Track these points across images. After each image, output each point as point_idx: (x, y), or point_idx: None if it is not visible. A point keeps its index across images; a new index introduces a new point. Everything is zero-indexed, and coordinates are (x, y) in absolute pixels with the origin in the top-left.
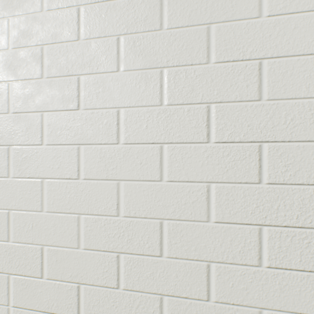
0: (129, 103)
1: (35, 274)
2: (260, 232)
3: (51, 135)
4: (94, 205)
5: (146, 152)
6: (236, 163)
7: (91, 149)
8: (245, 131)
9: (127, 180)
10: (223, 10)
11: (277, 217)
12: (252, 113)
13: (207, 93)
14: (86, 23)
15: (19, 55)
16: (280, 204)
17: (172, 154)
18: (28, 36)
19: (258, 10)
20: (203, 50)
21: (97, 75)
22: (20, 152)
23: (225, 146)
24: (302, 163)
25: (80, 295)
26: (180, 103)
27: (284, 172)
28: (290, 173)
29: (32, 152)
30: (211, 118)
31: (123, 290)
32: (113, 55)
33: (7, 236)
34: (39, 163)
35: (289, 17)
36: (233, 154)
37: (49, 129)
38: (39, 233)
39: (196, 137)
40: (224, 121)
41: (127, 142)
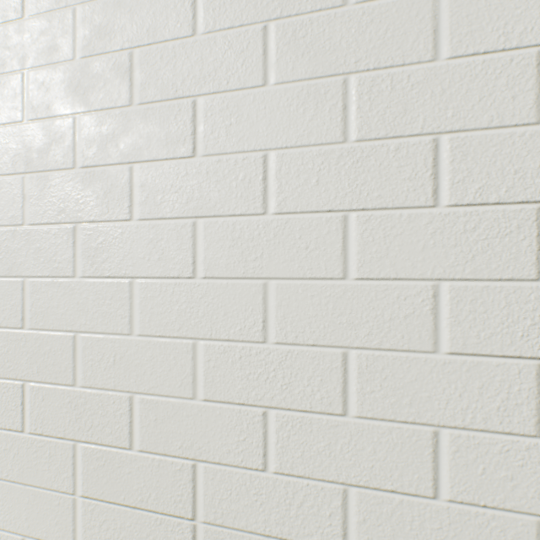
0: (285, 141)
1: (118, 441)
2: None
3: (146, 202)
4: (222, 324)
5: (317, 228)
6: (491, 243)
7: (215, 225)
8: (509, 182)
9: (282, 279)
10: None
11: None
12: (524, 147)
13: (434, 115)
14: (207, 5)
15: (93, 68)
16: None
17: (366, 230)
18: (108, 34)
19: None
20: (426, 36)
21: (227, 94)
22: (94, 234)
23: (470, 213)
24: None
25: (197, 481)
26: (380, 137)
27: None
28: None
29: (114, 234)
30: (441, 162)
31: (274, 474)
32: (255, 57)
33: (71, 376)
34: (125, 251)
35: None
36: (484, 226)
37: (143, 193)
38: (127, 372)
39: (412, 197)
40: (467, 166)
41: (281, 210)
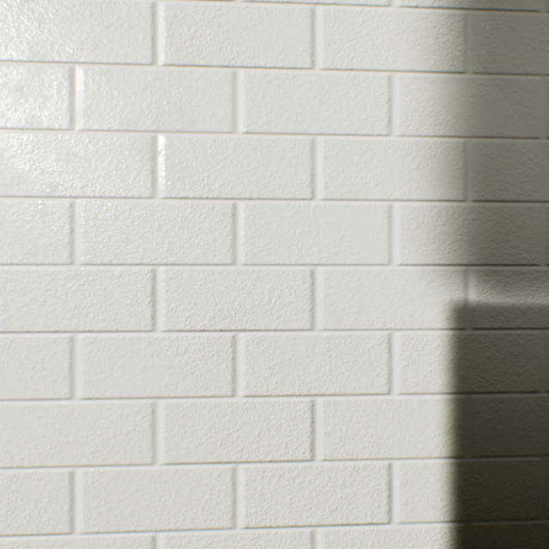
0: (11, 257)
1: None
2: (235, 474)
3: None
4: None
5: (45, 348)
6: (199, 365)
7: None
8: (212, 312)
9: (8, 400)
10: (178, 112)
11: (259, 447)
12: (223, 284)
13: (153, 248)
14: None
15: None
16: (263, 427)
17: (93, 351)
18: None
19: (232, 120)
20: (146, 174)
21: None
22: None
23: (182, 338)
24: (293, 363)
25: None
26: (106, 263)
27: (269, 378)
28: (277, 379)
29: None
30: (159, 291)
31: None
32: None
33: None
34: None
35: (275, 139)
36: (193, 350)
37: None
38: None
39: (134, 322)
40: (180, 296)
41: (7, 328)
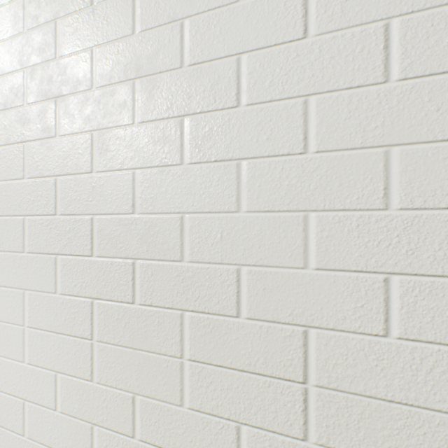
0: (410, 6)
1: (225, 310)
2: None
3: (253, 88)
4: (336, 195)
5: None
6: None
7: (329, 100)
8: None
9: (407, 145)
10: None
11: None
12: None
13: None
14: None
15: None
16: None
17: None
18: None
19: None
20: None
21: None
22: (200, 124)
23: None
24: None
25: (308, 346)
26: None
27: None
28: None
29: (221, 121)
30: None
31: (397, 340)
32: None
33: (179, 253)
34: (232, 136)
35: None
36: None
37: (251, 80)
38: (234, 247)
39: None
40: None
41: (406, 76)
